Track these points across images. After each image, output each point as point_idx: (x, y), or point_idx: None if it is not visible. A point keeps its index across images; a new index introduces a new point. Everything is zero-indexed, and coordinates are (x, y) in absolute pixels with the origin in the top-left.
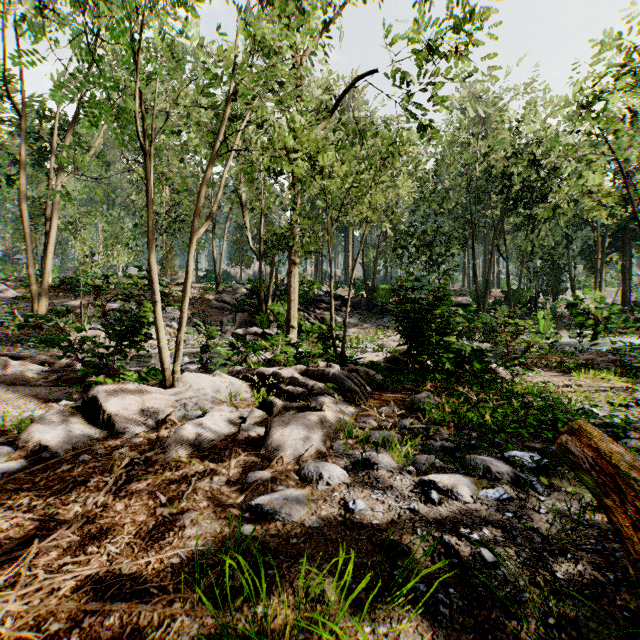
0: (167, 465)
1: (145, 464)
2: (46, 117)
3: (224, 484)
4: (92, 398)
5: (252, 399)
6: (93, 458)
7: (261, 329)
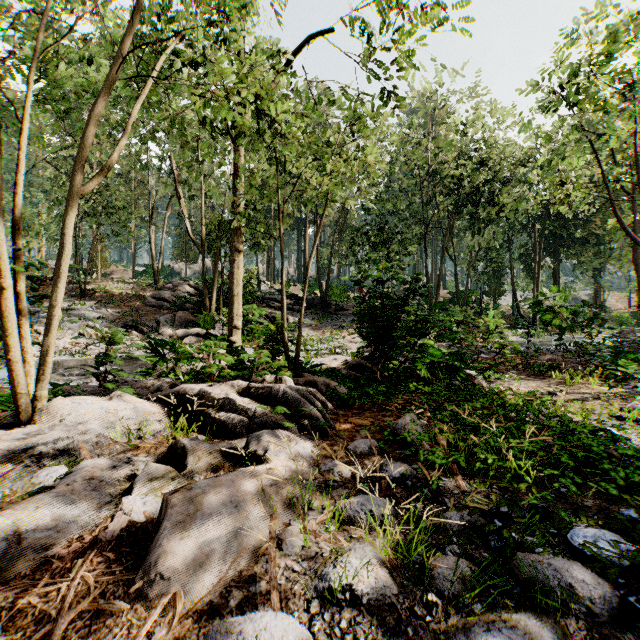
0: None
1: None
2: None
3: None
4: None
5: (166, 432)
6: None
7: (205, 330)
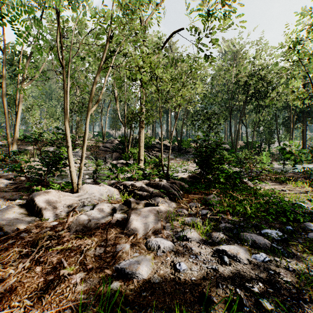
0: (70, 239)
1: (58, 239)
2: (16, 54)
3: (102, 252)
4: (31, 199)
5: (120, 198)
6: (28, 235)
7: (125, 161)
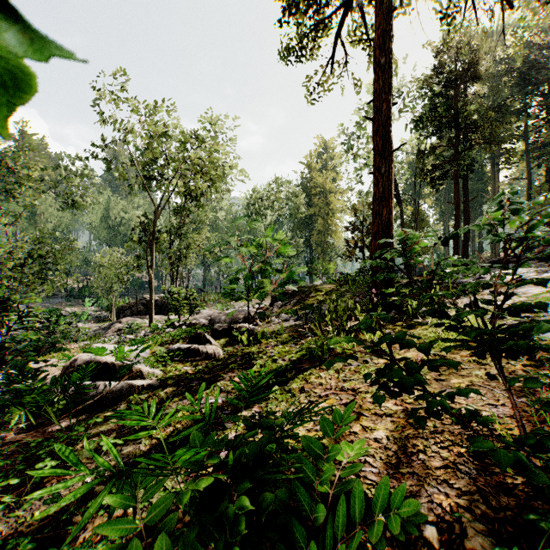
0: None
1: None
2: None
3: None
4: None
5: None
6: None
7: None
